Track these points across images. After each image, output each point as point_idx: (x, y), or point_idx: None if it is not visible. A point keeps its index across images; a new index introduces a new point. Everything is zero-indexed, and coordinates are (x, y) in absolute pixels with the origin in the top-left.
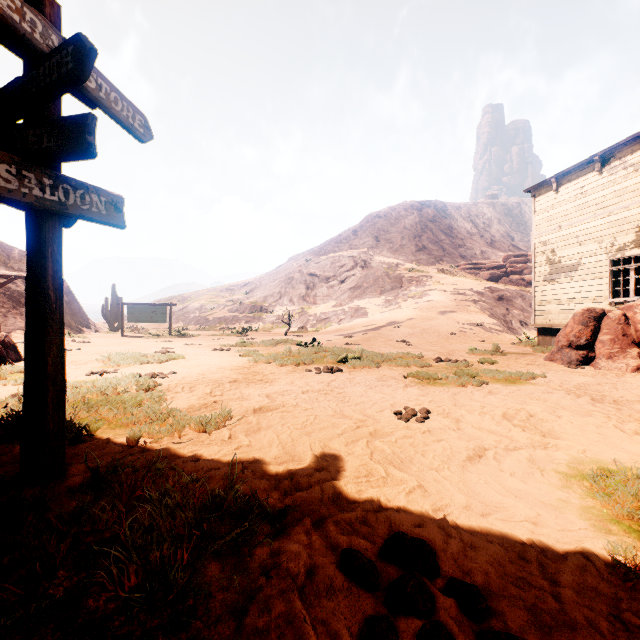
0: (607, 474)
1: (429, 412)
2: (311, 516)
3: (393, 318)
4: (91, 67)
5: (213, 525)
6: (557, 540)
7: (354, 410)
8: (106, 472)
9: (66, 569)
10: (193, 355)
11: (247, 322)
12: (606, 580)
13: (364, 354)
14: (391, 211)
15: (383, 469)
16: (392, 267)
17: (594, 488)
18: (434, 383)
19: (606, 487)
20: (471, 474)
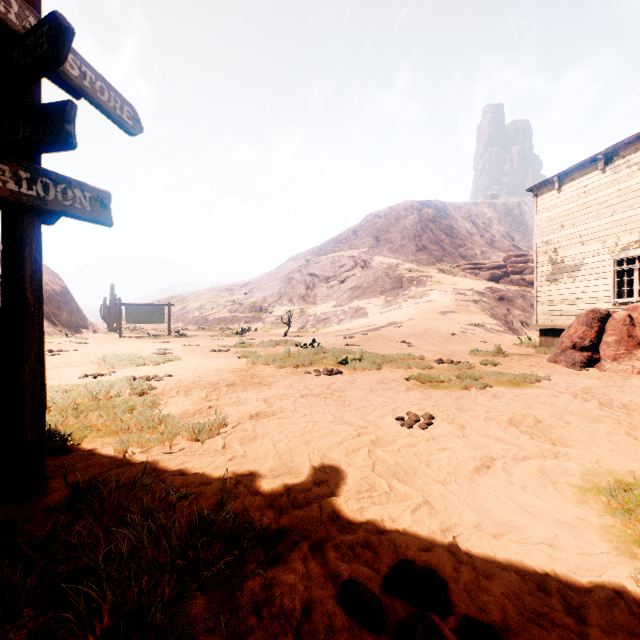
0: (624, 487)
1: (432, 418)
2: (309, 539)
3: (393, 318)
4: (68, 48)
5: (200, 552)
6: (578, 566)
7: (355, 415)
8: (87, 489)
9: (32, 606)
10: (191, 356)
11: (247, 322)
12: (637, 616)
13: (364, 355)
14: (391, 211)
15: (386, 483)
16: (392, 267)
17: (612, 503)
18: (436, 386)
19: (625, 503)
20: (480, 488)
